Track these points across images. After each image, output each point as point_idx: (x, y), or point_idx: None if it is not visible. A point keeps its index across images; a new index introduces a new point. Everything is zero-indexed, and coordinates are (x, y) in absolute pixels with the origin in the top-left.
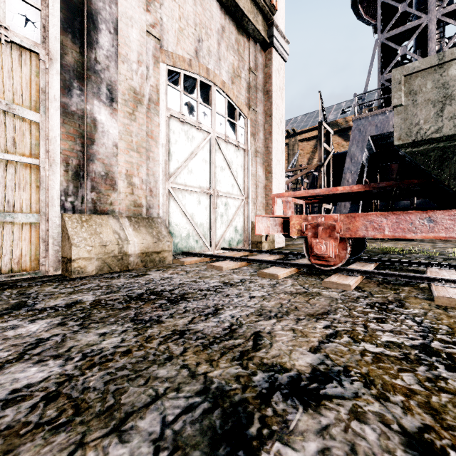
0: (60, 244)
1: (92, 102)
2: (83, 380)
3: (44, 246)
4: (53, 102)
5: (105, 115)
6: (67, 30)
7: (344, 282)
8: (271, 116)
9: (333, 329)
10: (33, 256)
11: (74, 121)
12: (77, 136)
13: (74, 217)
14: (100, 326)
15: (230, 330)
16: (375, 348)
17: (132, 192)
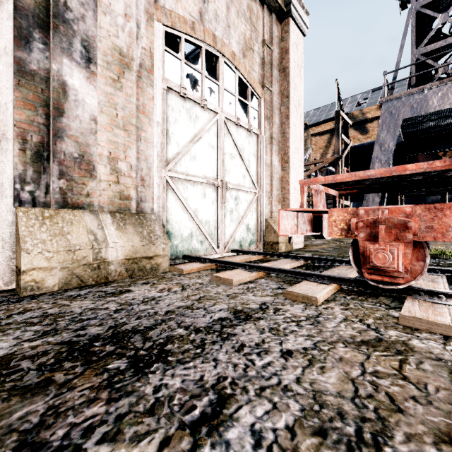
0: (13, 248)
1: (60, 61)
2: None
3: None
4: (2, 56)
5: (79, 79)
6: None
7: (441, 320)
8: (288, 97)
9: None
10: None
11: (34, 84)
12: (39, 104)
13: (32, 212)
14: None
15: None
16: None
17: (116, 181)
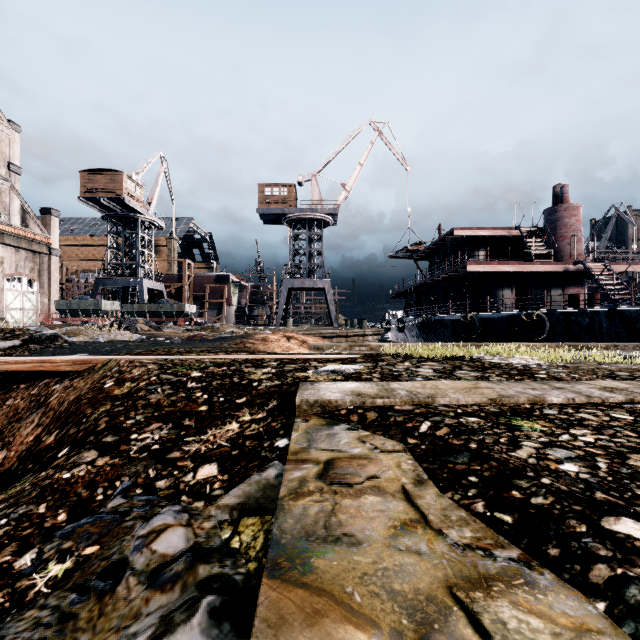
0: None
1: None
2: None
3: None
4: None
5: None
6: None
7: None
8: (51, 280)
9: None
10: None
11: None
12: None
13: None
14: None
15: None
16: None
17: None
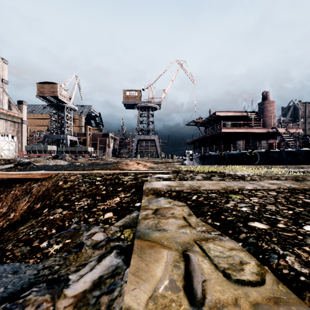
0: None
1: None
2: None
3: None
4: None
5: None
6: None
7: None
8: (22, 135)
9: None
10: None
11: None
12: None
13: None
14: None
15: None
16: None
17: None
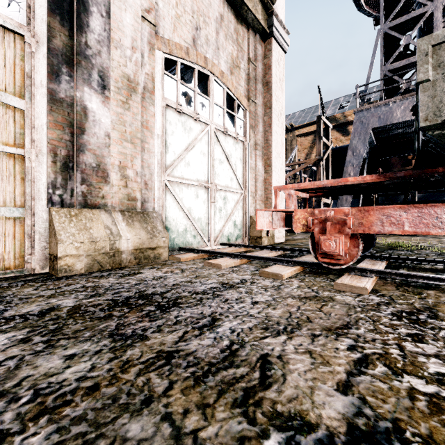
0: (47, 240)
1: (82, 89)
2: (19, 444)
3: (30, 243)
4: (39, 88)
5: (96, 103)
6: (55, 12)
7: (359, 284)
8: (270, 108)
9: (360, 352)
10: (18, 253)
11: (63, 109)
12: (66, 125)
13: (62, 211)
14: (69, 344)
15: (230, 353)
16: (426, 386)
17: (125, 185)
